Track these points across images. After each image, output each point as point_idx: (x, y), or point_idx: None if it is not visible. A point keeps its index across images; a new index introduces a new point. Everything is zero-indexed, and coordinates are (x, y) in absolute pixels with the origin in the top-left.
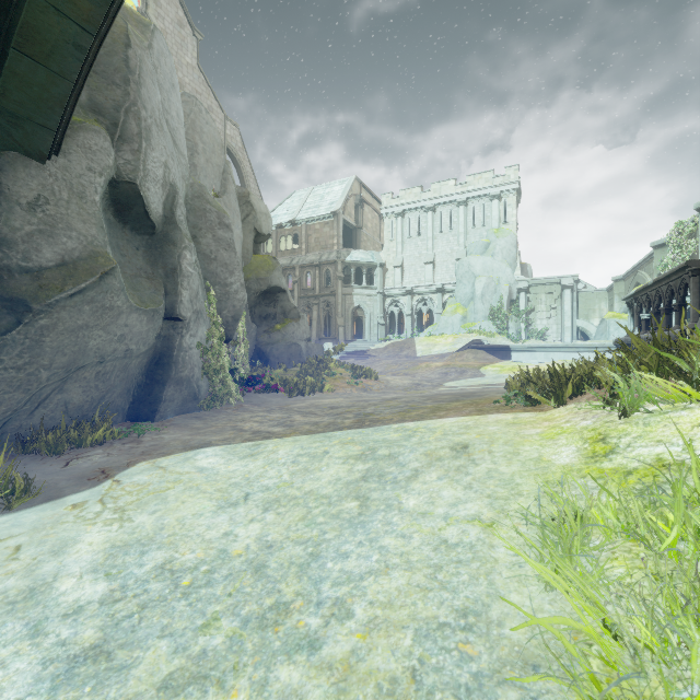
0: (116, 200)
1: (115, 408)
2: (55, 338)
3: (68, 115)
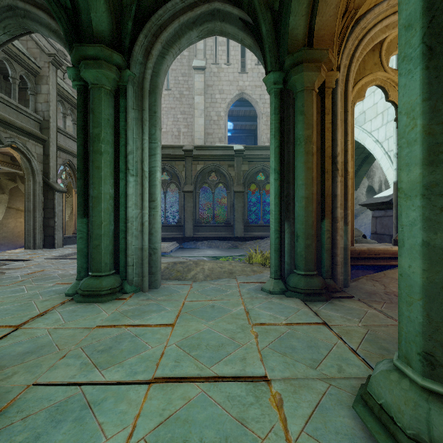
0: (367, 190)
1: (367, 235)
2: (359, 220)
3: (361, 181)
